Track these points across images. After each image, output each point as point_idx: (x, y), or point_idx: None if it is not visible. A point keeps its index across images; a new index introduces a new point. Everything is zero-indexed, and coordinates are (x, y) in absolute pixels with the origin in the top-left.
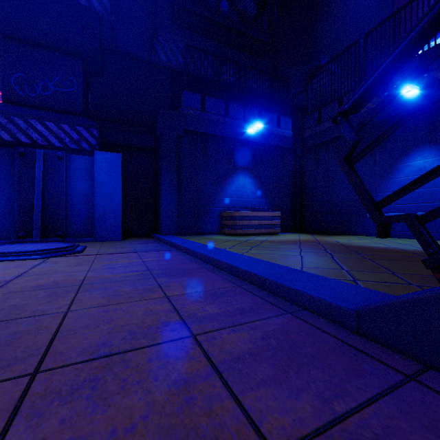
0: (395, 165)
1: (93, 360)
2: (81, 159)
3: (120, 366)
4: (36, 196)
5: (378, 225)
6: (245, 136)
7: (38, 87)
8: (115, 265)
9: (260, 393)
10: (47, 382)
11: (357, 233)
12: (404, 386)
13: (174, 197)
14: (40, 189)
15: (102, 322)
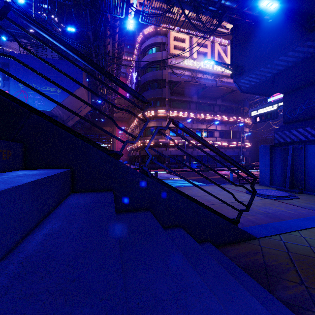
0: None
1: None
2: (313, 146)
3: None
4: (288, 169)
5: None
6: None
7: (297, 111)
8: (270, 208)
9: None
10: None
11: None
12: None
13: None
14: (290, 165)
15: (226, 212)
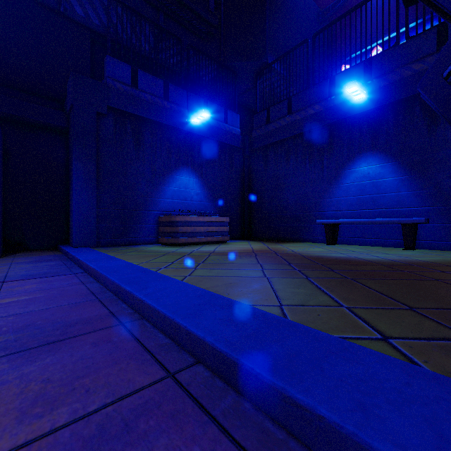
0: (342, 170)
1: None
2: None
3: None
4: None
5: (327, 231)
6: (188, 127)
7: None
8: None
9: None
10: None
11: (305, 240)
12: None
13: (91, 195)
14: None
15: None
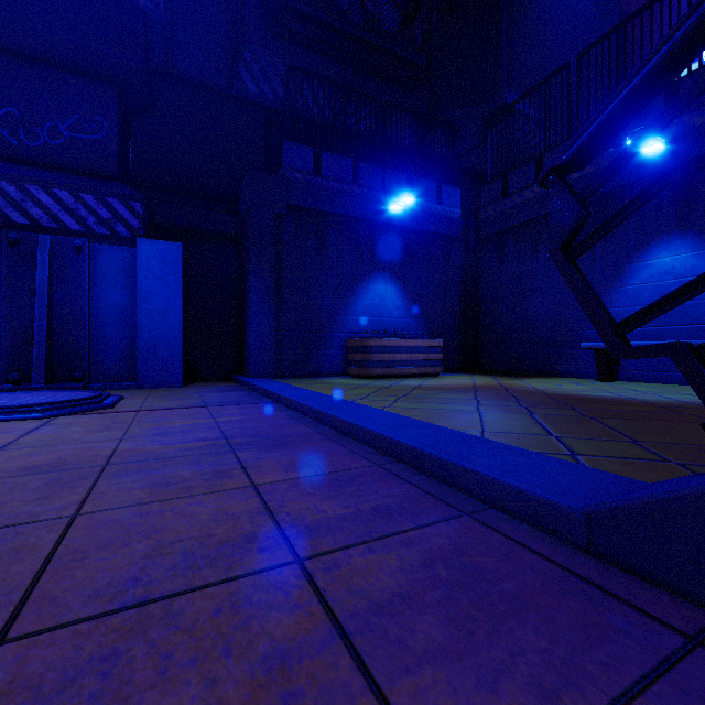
0: (626, 264)
1: (112, 614)
2: (114, 251)
3: (162, 627)
4: (38, 314)
5: (599, 360)
6: (385, 217)
7: (41, 132)
8: (169, 428)
9: (425, 680)
10: (17, 664)
11: (565, 374)
12: (687, 660)
13: (269, 315)
14: (45, 301)
15: (135, 535)
